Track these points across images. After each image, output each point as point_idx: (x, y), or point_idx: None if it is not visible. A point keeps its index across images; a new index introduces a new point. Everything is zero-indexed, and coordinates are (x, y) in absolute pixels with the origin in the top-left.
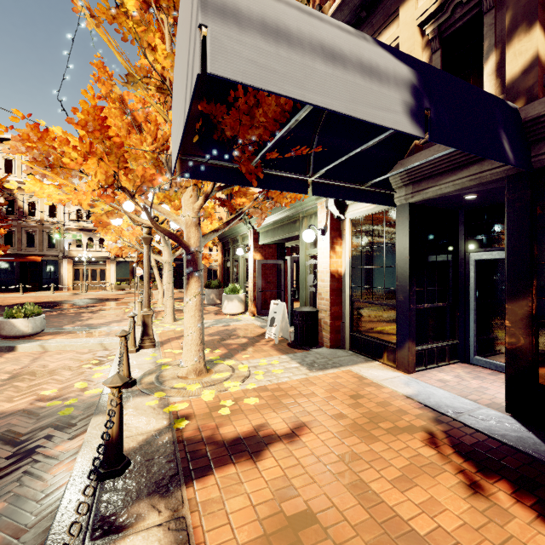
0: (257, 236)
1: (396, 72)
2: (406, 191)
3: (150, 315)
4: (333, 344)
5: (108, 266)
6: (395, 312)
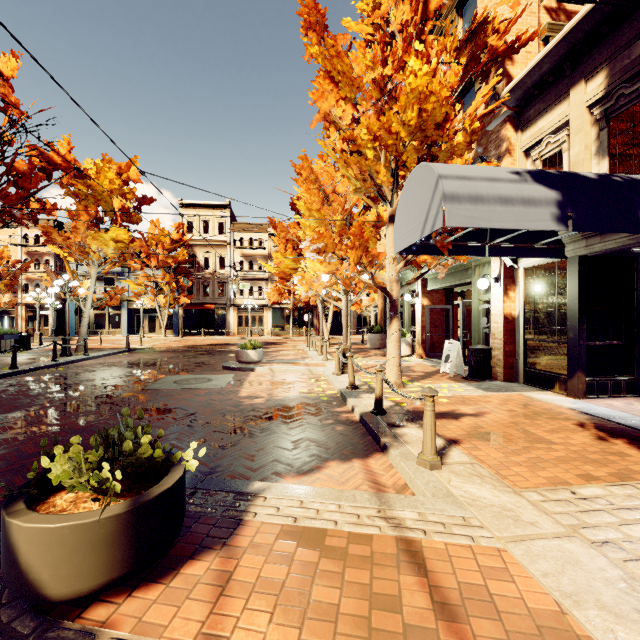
0: (425, 282)
1: (546, 197)
2: (575, 246)
3: (348, 348)
4: (506, 378)
5: (265, 312)
6: (566, 348)
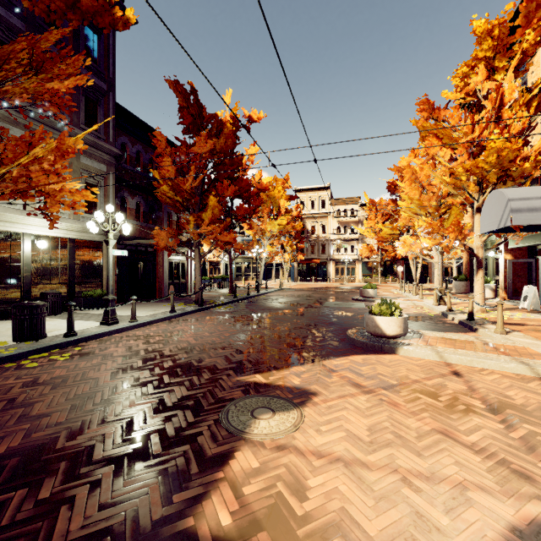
0: (507, 242)
1: None
2: None
3: (443, 289)
4: None
5: (357, 265)
6: None
